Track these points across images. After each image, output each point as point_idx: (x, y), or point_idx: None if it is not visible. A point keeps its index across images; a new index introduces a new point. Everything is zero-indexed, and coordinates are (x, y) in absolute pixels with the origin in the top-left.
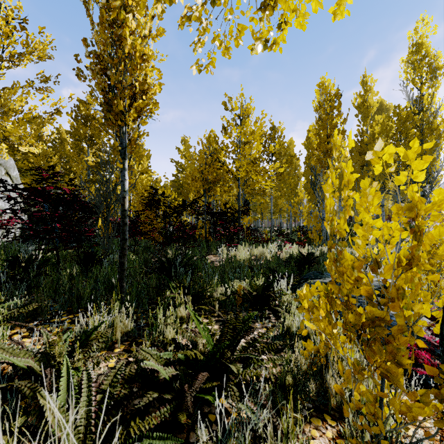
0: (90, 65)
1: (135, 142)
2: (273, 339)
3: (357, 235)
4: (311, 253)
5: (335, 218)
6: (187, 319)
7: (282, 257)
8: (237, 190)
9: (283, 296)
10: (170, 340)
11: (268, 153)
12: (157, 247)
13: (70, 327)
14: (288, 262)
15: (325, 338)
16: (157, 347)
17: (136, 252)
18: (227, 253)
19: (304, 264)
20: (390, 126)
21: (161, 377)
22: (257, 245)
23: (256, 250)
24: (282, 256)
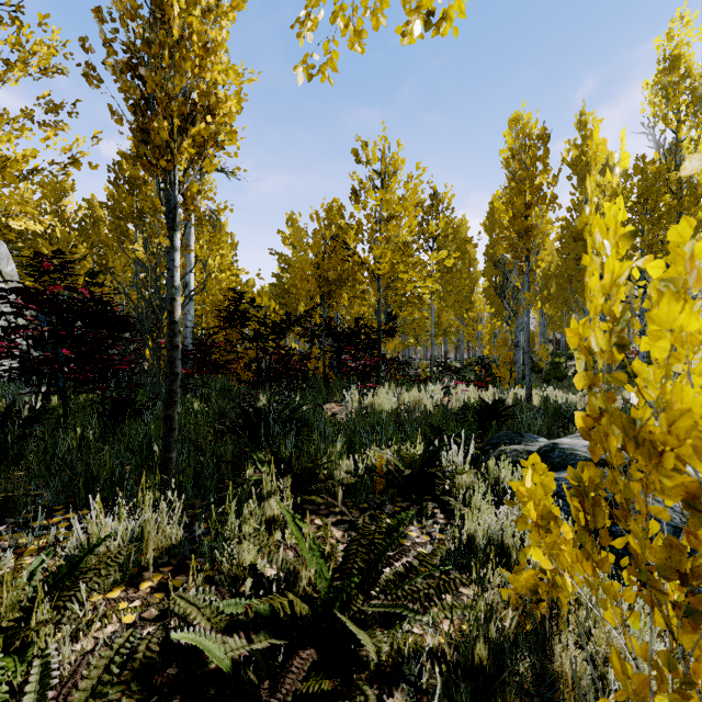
0: (108, 56)
1: (194, 201)
2: (443, 559)
3: (570, 371)
4: (501, 400)
5: (595, 320)
6: (283, 522)
7: (451, 407)
8: (376, 295)
9: (457, 475)
10: (244, 571)
11: (427, 237)
12: (244, 390)
13: (64, 536)
14: (461, 415)
15: (552, 570)
16: (215, 586)
17: (206, 399)
18: (360, 400)
19: (489, 419)
20: (630, 191)
21: (212, 663)
22: (408, 387)
23: (407, 394)
24: (451, 405)
